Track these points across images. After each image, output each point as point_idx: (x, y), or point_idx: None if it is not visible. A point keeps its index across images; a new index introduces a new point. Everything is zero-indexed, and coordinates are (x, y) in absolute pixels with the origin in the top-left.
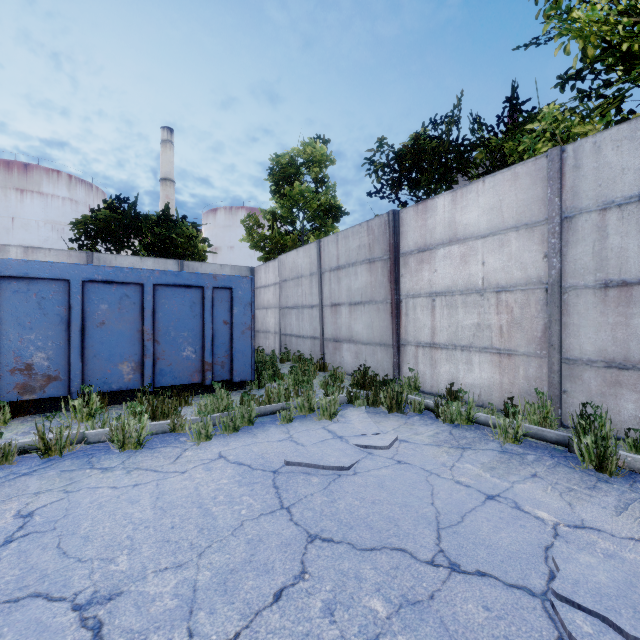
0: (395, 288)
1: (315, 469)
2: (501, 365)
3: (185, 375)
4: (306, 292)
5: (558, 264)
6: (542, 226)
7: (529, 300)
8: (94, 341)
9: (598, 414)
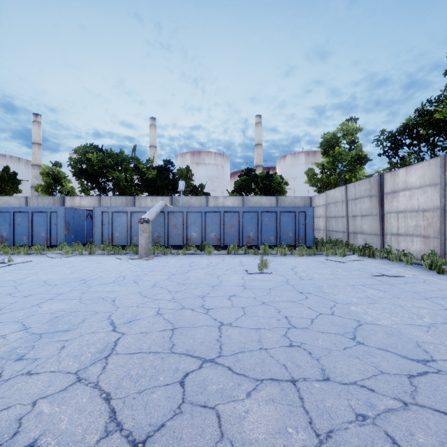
0: (381, 209)
1: (333, 262)
2: (424, 242)
3: (289, 242)
4: (339, 210)
5: (443, 201)
6: (438, 185)
7: (434, 215)
8: (263, 230)
9: None
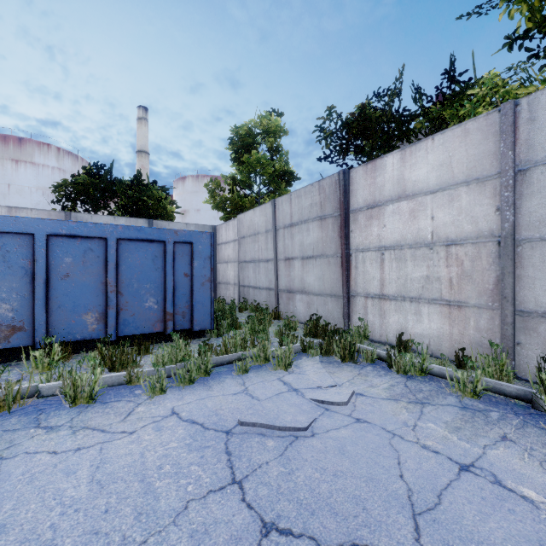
0: (345, 243)
1: (270, 429)
2: (451, 316)
3: (147, 325)
4: (262, 247)
5: (512, 217)
6: (494, 180)
7: (480, 253)
8: (58, 293)
9: None
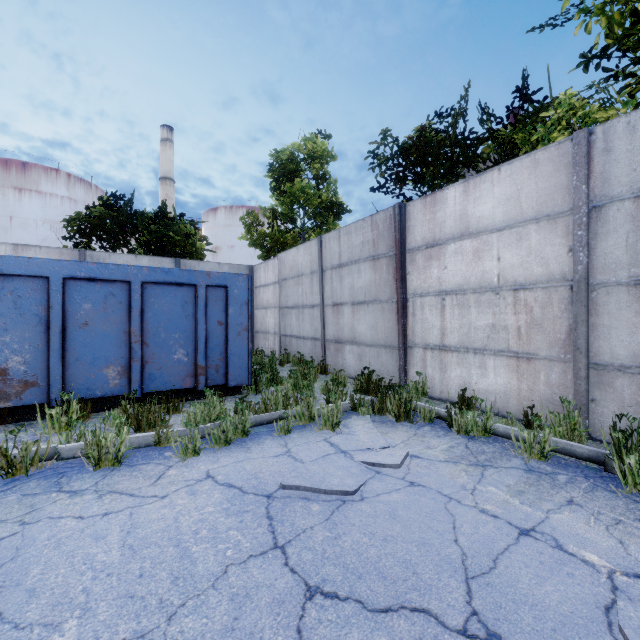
0: (401, 286)
1: (316, 493)
2: (519, 370)
3: (176, 380)
4: (307, 291)
5: (585, 259)
6: (566, 217)
7: (551, 299)
8: (76, 343)
9: (633, 426)
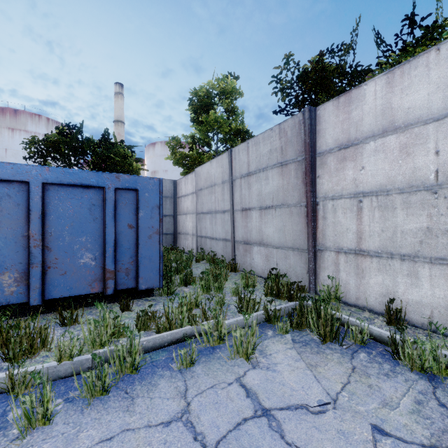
0: (311, 190)
1: None
2: None
3: (83, 284)
4: (218, 198)
5: None
6: None
7: None
8: None
9: None
